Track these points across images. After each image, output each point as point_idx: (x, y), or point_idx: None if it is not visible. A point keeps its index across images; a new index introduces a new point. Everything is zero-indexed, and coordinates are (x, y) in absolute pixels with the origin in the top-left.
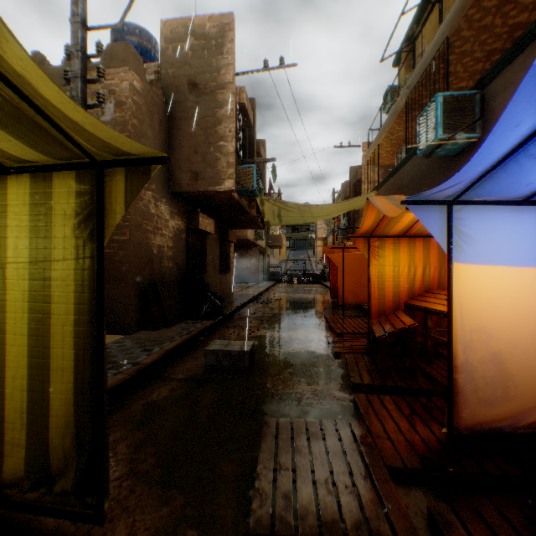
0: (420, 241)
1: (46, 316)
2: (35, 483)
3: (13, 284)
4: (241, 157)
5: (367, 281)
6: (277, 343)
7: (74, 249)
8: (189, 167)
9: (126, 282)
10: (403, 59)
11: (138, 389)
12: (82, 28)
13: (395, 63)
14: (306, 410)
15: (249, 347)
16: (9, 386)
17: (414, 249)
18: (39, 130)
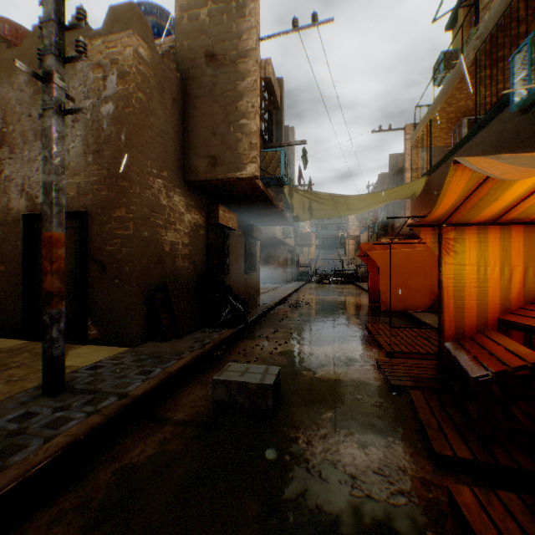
0: (518, 230)
1: None
2: None
3: None
4: (267, 142)
5: (416, 284)
6: (310, 364)
7: None
8: (206, 152)
9: (129, 285)
10: (460, 17)
11: (118, 438)
12: None
13: (449, 25)
14: (365, 509)
15: (274, 379)
16: None
17: (508, 241)
18: None
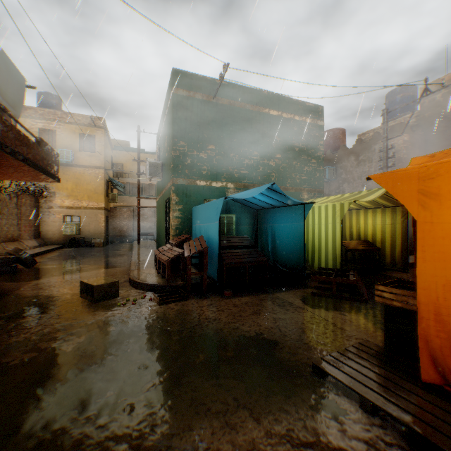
0: None
1: (393, 234)
2: (391, 266)
3: (386, 228)
4: None
5: None
6: None
7: (400, 222)
8: None
9: None
10: None
11: (409, 269)
12: (385, 141)
13: None
14: None
15: None
16: (385, 247)
17: None
18: (397, 203)
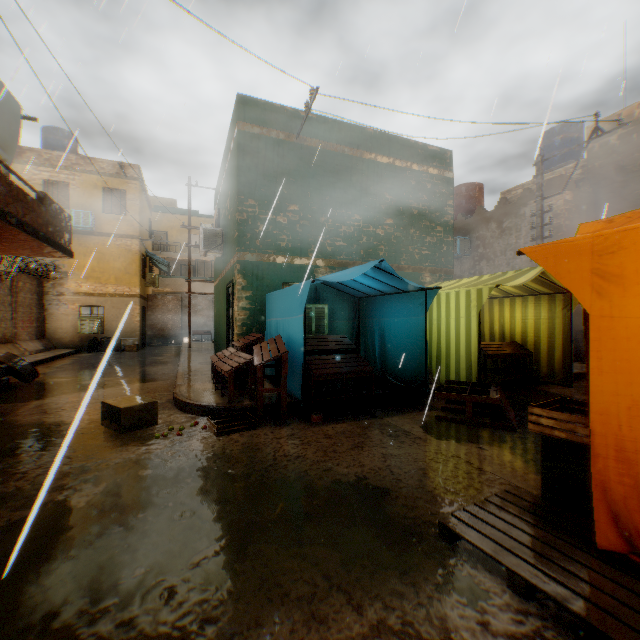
0: None
1: (551, 333)
2: (548, 378)
3: (541, 324)
4: None
5: None
6: None
7: (560, 315)
8: None
9: None
10: None
11: (573, 381)
12: (540, 201)
13: None
14: None
15: None
16: (540, 351)
17: None
18: (556, 289)
